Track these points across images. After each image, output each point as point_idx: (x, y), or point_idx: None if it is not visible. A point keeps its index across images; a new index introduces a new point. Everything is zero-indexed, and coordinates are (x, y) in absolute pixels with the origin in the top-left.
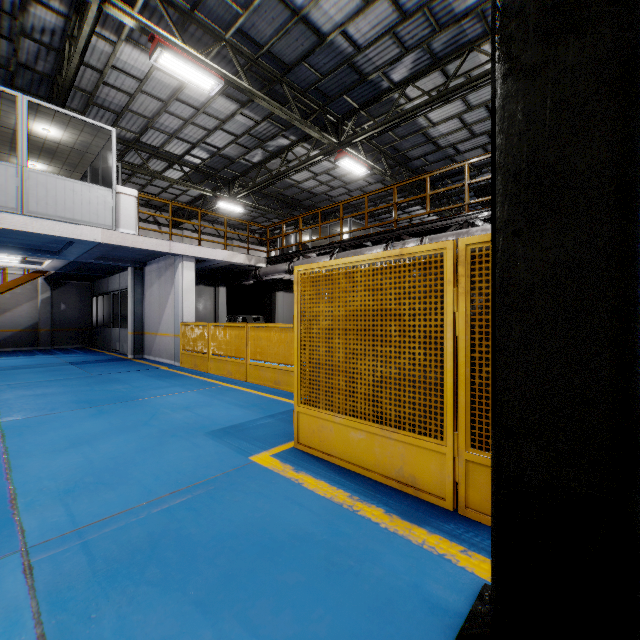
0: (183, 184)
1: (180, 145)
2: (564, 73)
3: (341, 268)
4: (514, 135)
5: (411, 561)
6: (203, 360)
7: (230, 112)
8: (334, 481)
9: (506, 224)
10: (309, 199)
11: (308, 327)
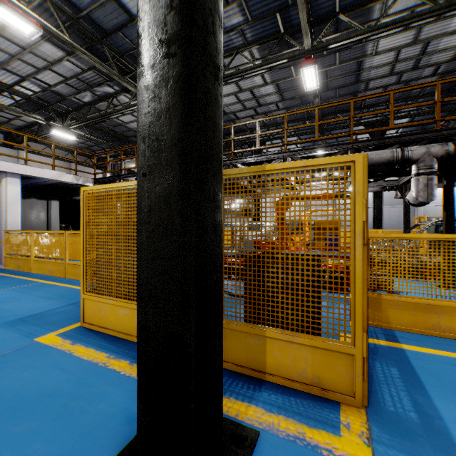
0: (14, 110)
1: (9, 76)
2: (163, 82)
3: (113, 190)
4: (143, 114)
5: (131, 393)
6: (27, 262)
7: (57, 57)
8: (101, 347)
9: (140, 169)
10: (135, 136)
11: (91, 234)
